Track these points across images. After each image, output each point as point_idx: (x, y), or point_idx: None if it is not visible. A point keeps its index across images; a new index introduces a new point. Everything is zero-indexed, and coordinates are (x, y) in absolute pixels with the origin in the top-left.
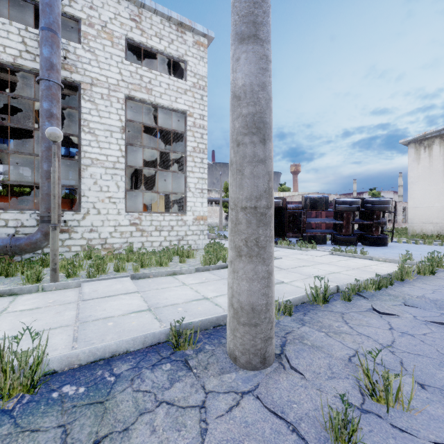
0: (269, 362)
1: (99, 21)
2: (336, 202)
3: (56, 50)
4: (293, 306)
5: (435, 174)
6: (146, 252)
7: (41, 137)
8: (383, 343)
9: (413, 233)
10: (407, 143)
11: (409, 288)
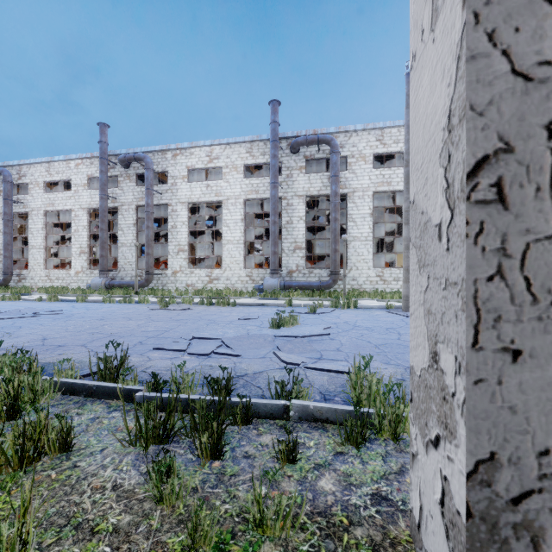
0: None
1: (357, 152)
2: None
3: (338, 184)
4: None
5: None
6: (386, 293)
7: (331, 231)
8: None
9: None
10: None
11: None
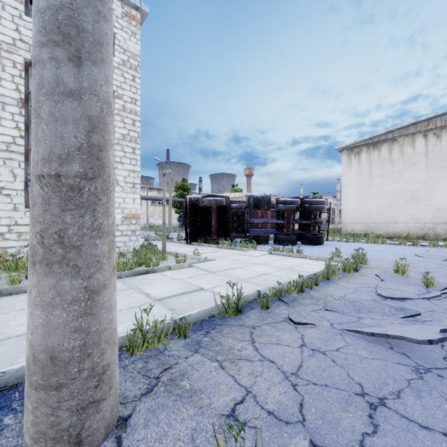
0: (92, 444)
1: None
2: (278, 202)
3: None
4: (197, 323)
5: (363, 179)
6: None
7: None
8: (287, 370)
9: (346, 232)
10: (341, 149)
11: (333, 288)
